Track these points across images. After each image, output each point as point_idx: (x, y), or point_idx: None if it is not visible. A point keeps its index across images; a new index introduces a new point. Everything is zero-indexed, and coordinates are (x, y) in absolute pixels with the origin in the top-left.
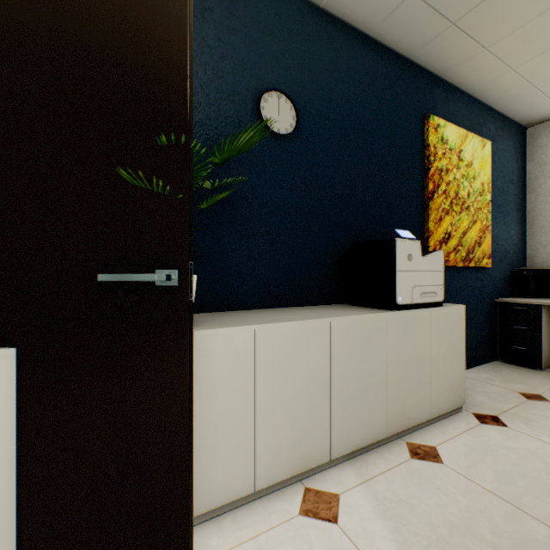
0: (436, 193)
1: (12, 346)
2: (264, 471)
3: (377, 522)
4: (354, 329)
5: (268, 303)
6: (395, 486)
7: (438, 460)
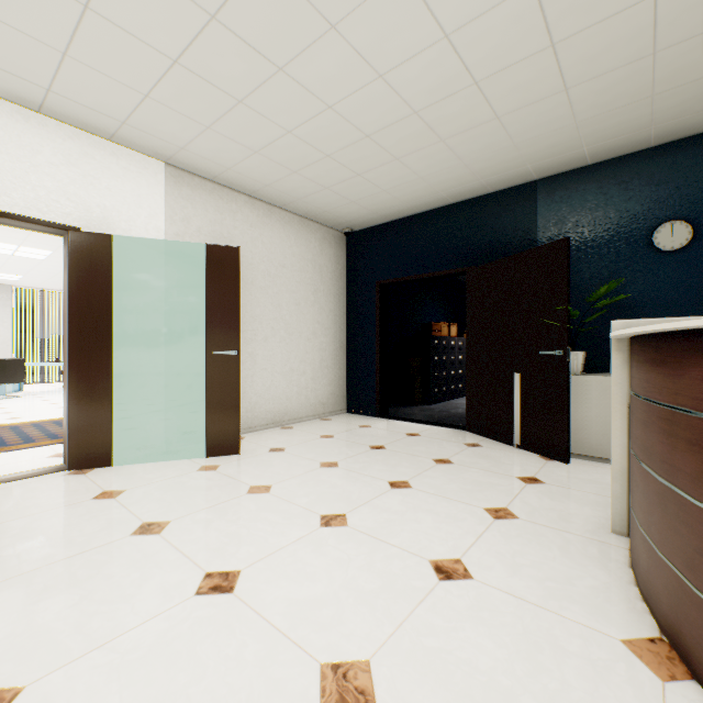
0: None
1: (518, 373)
2: None
3: None
4: None
5: None
6: None
7: None
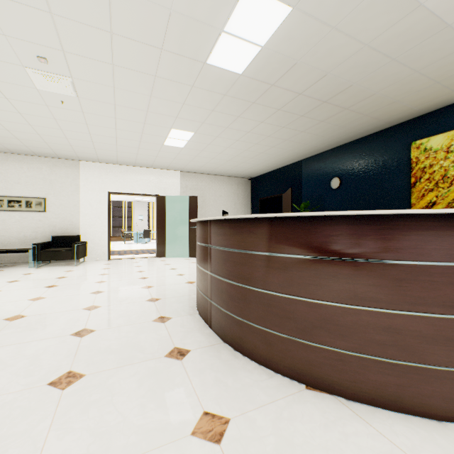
0: (419, 182)
1: None
2: None
3: None
4: None
5: None
6: None
7: None
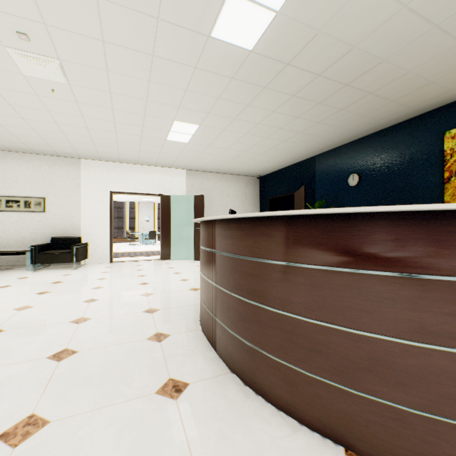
0: (454, 177)
1: None
2: None
3: None
4: None
5: None
6: None
7: None
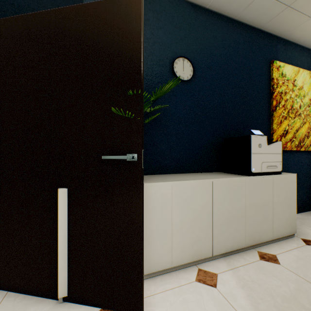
0: (278, 107)
1: (66, 187)
2: (176, 257)
3: (239, 290)
4: (226, 185)
5: (177, 171)
6: (250, 273)
7: (277, 262)
